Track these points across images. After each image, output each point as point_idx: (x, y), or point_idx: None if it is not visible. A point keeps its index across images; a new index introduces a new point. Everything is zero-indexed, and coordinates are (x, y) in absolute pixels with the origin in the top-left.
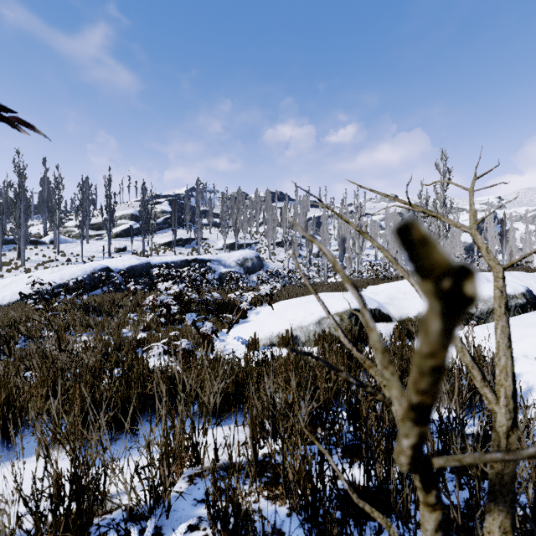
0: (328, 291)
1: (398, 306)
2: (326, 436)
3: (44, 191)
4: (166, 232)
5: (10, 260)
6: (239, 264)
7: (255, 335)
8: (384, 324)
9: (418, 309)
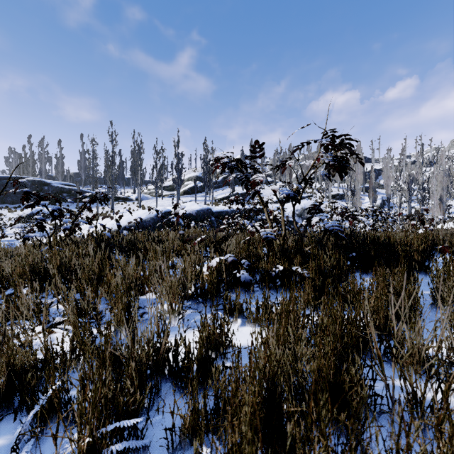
0: None
1: None
2: None
3: (133, 159)
4: (224, 189)
5: (106, 212)
6: (297, 214)
7: None
8: None
9: None
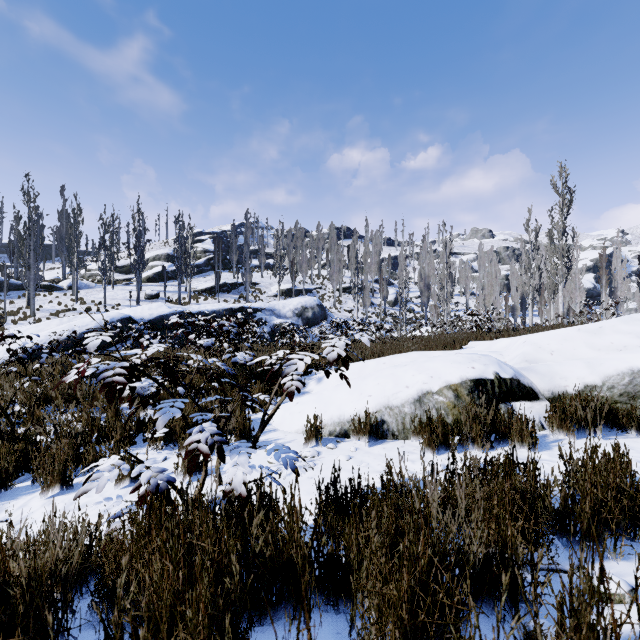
0: (416, 348)
1: (546, 373)
2: None
3: (62, 226)
4: (208, 275)
5: (18, 309)
6: (296, 314)
7: (315, 420)
8: (527, 404)
9: (583, 379)
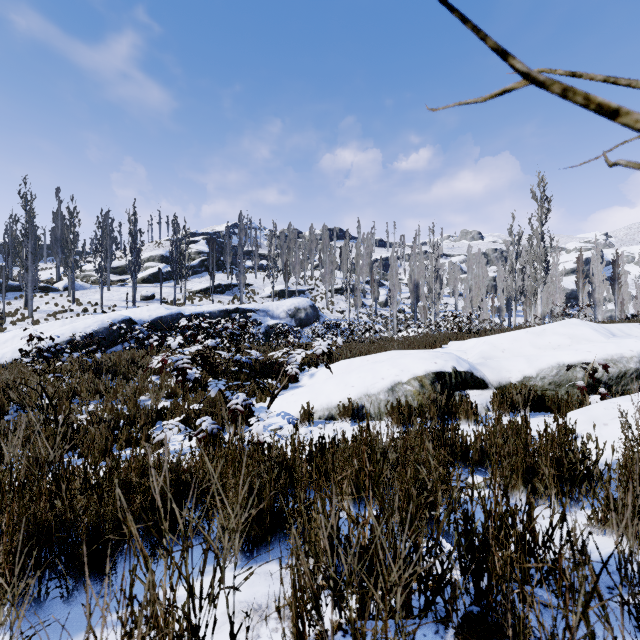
0: (400, 347)
1: (495, 367)
2: (427, 604)
3: (57, 228)
4: (202, 277)
5: (15, 311)
6: (289, 315)
7: (308, 405)
8: (478, 392)
9: (522, 372)
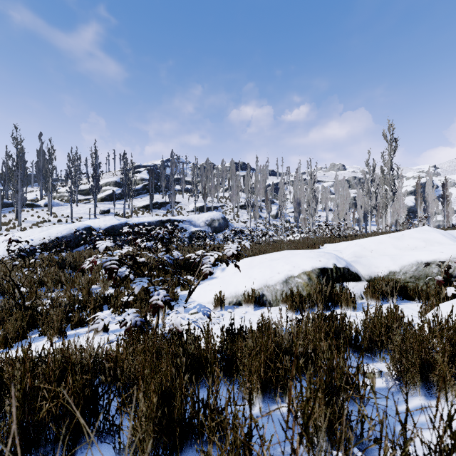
0: (289, 248)
1: (366, 264)
2: None
3: (40, 161)
4: (144, 197)
5: (9, 221)
6: (207, 224)
7: (220, 294)
8: (354, 283)
9: (388, 268)
